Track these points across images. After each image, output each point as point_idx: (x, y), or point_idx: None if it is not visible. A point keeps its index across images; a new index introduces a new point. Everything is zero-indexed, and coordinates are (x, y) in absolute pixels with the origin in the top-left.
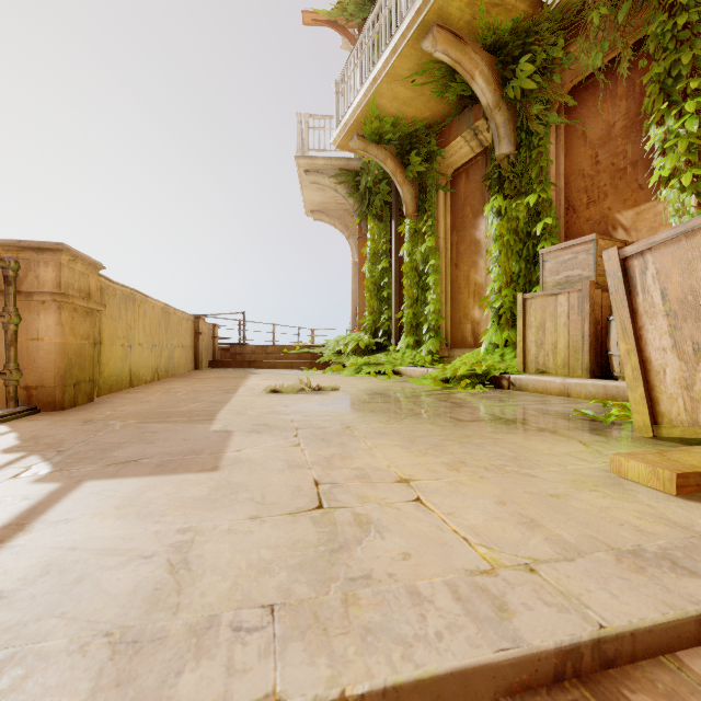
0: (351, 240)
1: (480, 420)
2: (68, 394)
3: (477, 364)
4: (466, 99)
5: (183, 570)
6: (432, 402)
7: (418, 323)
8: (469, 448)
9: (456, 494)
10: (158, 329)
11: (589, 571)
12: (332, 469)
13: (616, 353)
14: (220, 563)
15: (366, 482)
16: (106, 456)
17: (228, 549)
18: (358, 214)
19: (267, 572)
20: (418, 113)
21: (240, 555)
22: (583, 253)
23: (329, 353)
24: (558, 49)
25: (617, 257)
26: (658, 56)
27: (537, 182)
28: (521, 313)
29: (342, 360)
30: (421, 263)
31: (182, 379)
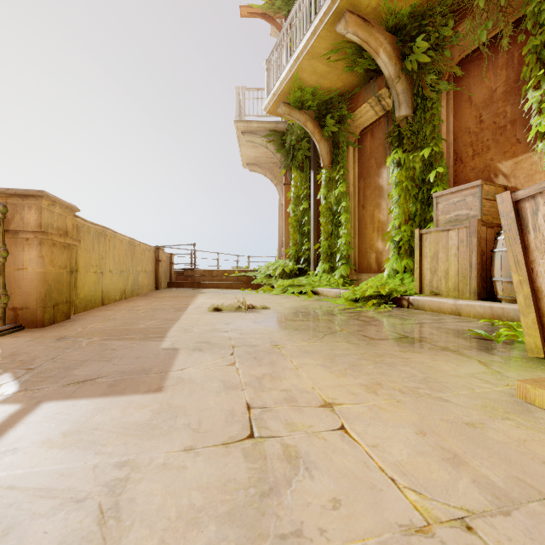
0: (278, 186)
1: (388, 338)
2: (48, 314)
3: (381, 286)
4: (371, 72)
5: (112, 519)
6: (346, 320)
7: (332, 253)
8: (383, 368)
9: (377, 421)
10: (125, 258)
11: (530, 530)
12: (263, 390)
13: (499, 279)
14: (150, 510)
15: (293, 406)
16: (68, 374)
17: (160, 490)
18: (284, 166)
19: (196, 524)
20: (333, 84)
21: (171, 500)
22: (470, 196)
23: (261, 276)
24: (448, 29)
25: (510, 200)
26: (535, 31)
27: (430, 138)
28: (418, 246)
29: (271, 282)
30: (334, 204)
31: (144, 298)
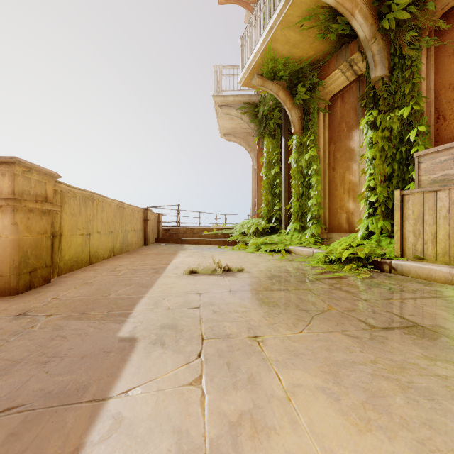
0: (251, 153)
1: (393, 326)
2: (23, 281)
3: (356, 248)
4: (343, 37)
5: None
6: (328, 291)
7: (303, 213)
8: (422, 406)
9: None
10: (114, 219)
11: None
12: None
13: None
14: None
15: None
16: None
17: None
18: (257, 134)
19: None
20: (304, 53)
21: None
22: None
23: (236, 233)
24: None
25: None
26: None
27: (410, 97)
28: (399, 207)
29: (245, 239)
30: (305, 168)
31: (131, 255)
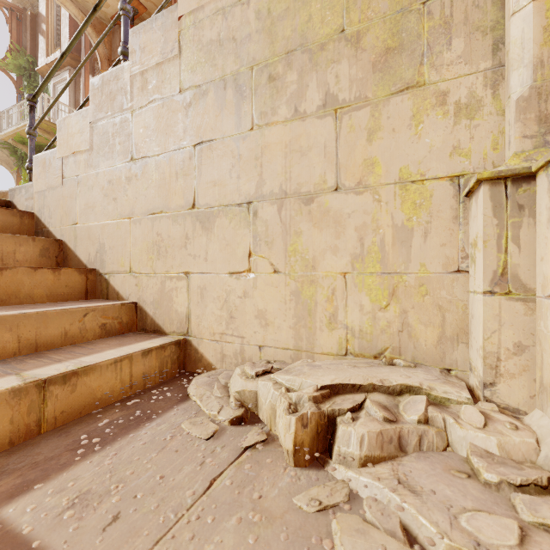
0: (14, 175)
1: None
2: None
3: None
4: None
5: None
6: None
7: None
8: None
9: None
10: None
11: None
12: None
13: None
14: None
15: None
16: None
17: None
18: (17, 165)
19: None
20: (41, 141)
21: None
22: None
23: None
24: None
25: None
26: None
27: None
28: None
29: None
30: None
31: None
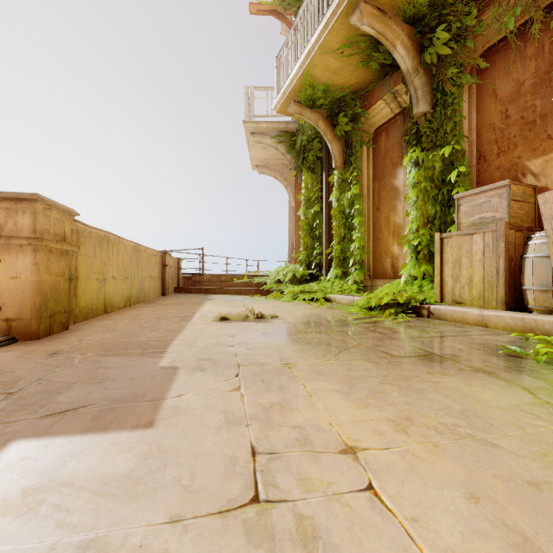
0: (288, 189)
1: (411, 355)
2: (43, 325)
3: (397, 294)
4: (387, 67)
5: None
6: (362, 332)
7: (345, 257)
8: (410, 396)
9: (413, 477)
10: (130, 264)
11: None
12: (271, 427)
13: (530, 287)
14: None
15: (308, 451)
16: (50, 401)
17: None
18: (295, 167)
19: None
20: (346, 81)
21: None
22: (496, 197)
23: (270, 281)
24: (471, 18)
25: None
26: None
27: (451, 135)
28: (439, 250)
29: (281, 288)
30: (347, 207)
31: (149, 305)
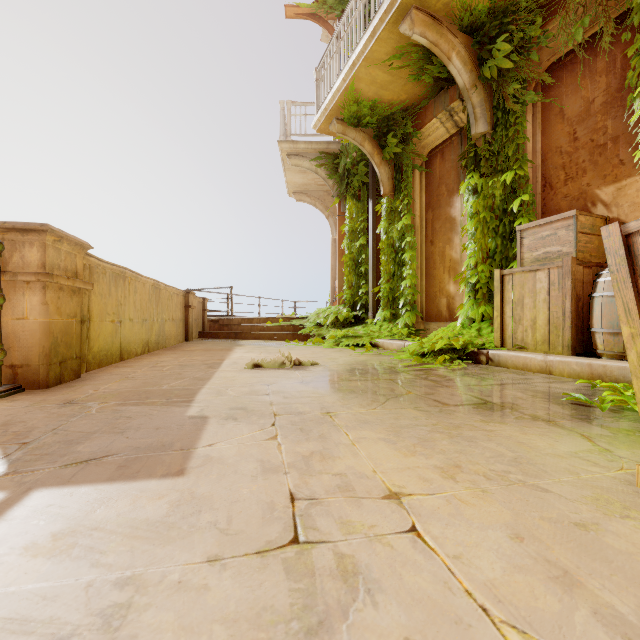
0: (330, 219)
1: (465, 403)
2: (53, 372)
3: (453, 338)
4: (441, 81)
5: None
6: (412, 380)
7: (395, 297)
8: (461, 444)
9: (458, 520)
10: (148, 304)
11: None
12: (311, 475)
13: (599, 330)
14: None
15: (349, 497)
16: (69, 451)
17: (171, 623)
18: (337, 194)
19: None
20: (395, 96)
21: (185, 639)
22: (562, 229)
23: (310, 325)
24: (535, 28)
25: (618, 234)
26: None
27: (513, 160)
28: (499, 289)
29: (322, 332)
30: (397, 240)
31: (171, 351)
